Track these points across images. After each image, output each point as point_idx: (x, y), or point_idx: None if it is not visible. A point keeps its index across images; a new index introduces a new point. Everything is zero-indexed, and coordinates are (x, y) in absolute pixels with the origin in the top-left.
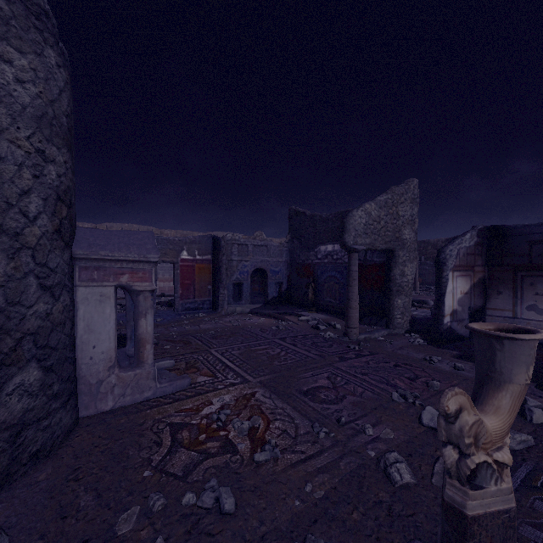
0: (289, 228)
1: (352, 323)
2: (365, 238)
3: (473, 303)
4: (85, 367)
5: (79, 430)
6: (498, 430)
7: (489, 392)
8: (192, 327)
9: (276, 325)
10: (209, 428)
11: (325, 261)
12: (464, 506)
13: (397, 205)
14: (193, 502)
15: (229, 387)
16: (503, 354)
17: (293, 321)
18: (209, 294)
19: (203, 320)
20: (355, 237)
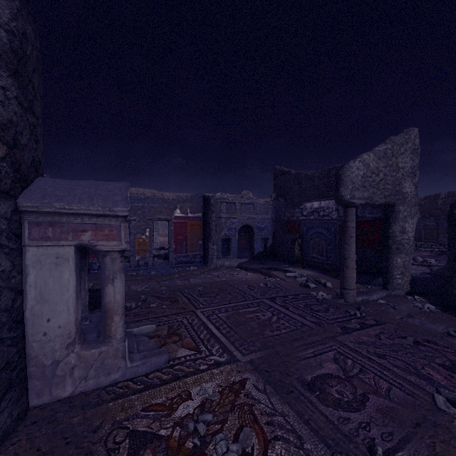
0: (274, 187)
1: (349, 284)
2: (363, 192)
3: None
4: (37, 345)
5: (20, 431)
6: None
7: None
8: (182, 281)
9: (263, 281)
10: (182, 448)
11: (311, 218)
12: None
13: (397, 156)
14: None
15: (213, 368)
16: None
17: (280, 277)
18: (200, 249)
19: (193, 274)
20: (352, 190)
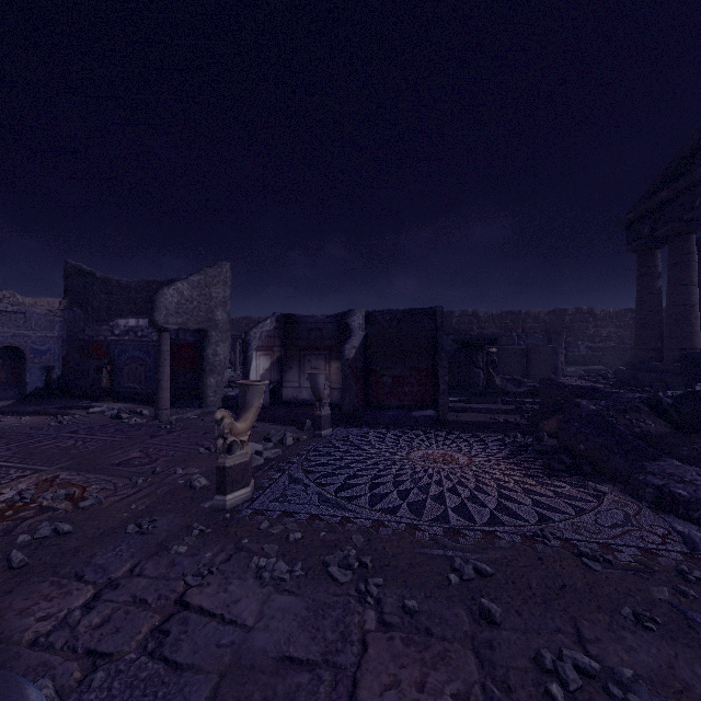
0: (66, 291)
1: (163, 405)
2: (177, 318)
3: (273, 377)
4: None
5: None
6: (244, 428)
7: (243, 413)
8: None
9: (55, 421)
10: (14, 506)
11: (126, 339)
12: (225, 463)
13: (210, 287)
14: (29, 539)
15: (19, 479)
16: (250, 393)
17: (81, 414)
18: None
19: None
20: (167, 316)
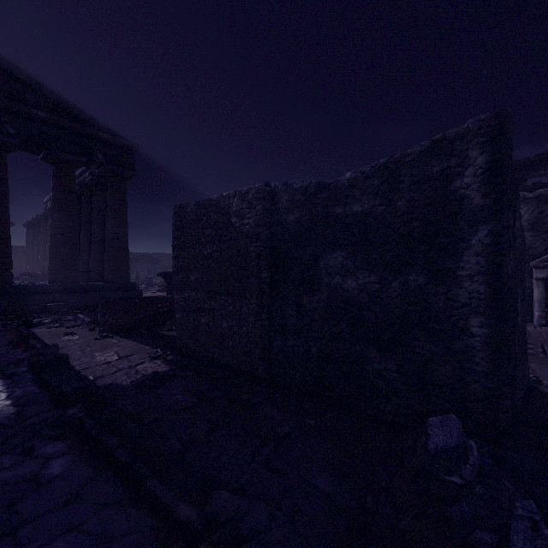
0: None
1: None
2: None
3: None
4: (533, 305)
5: None
6: None
7: None
8: None
9: None
10: None
11: None
12: None
13: None
14: None
15: None
16: None
17: None
18: None
19: None
20: None
